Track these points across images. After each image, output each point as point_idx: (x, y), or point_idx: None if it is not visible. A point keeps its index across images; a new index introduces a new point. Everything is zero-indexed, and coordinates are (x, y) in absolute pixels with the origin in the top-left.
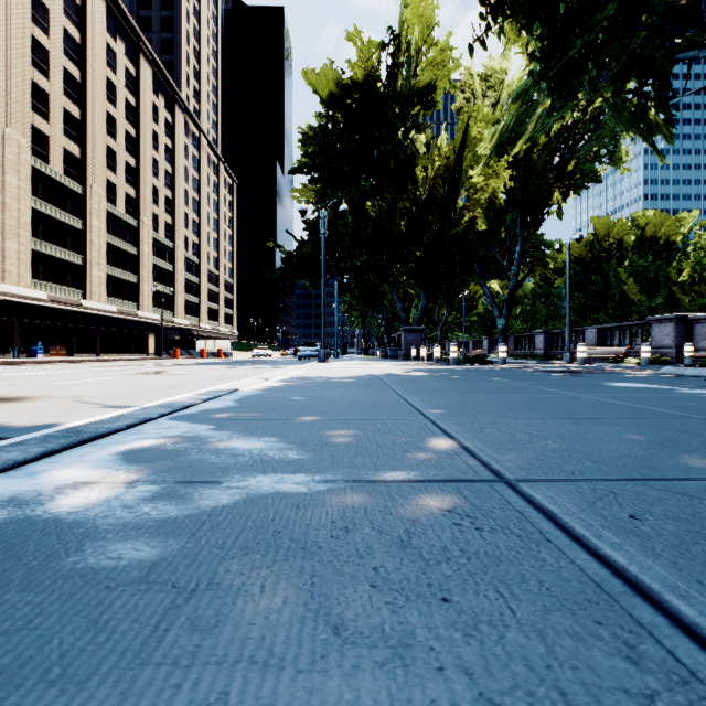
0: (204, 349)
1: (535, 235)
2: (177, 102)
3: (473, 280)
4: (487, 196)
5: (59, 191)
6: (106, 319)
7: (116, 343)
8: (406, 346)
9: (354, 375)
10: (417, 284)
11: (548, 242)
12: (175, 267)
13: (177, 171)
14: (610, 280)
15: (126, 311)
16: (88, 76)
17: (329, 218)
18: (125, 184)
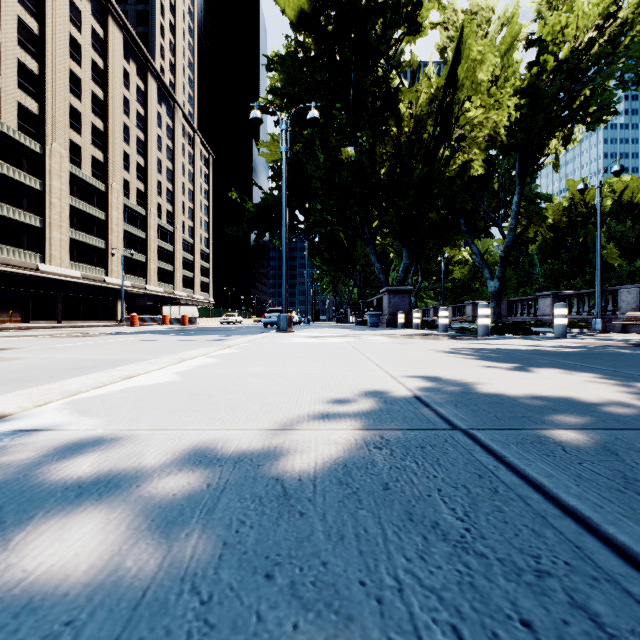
0: (166, 315)
1: (529, 187)
2: (149, 70)
3: (462, 237)
4: (486, 131)
5: (12, 147)
6: (68, 284)
7: (80, 309)
8: (390, 311)
9: (342, 410)
10: (399, 240)
11: (545, 194)
12: (148, 234)
13: (149, 139)
14: (588, 245)
15: (92, 277)
16: (48, 30)
17: (297, 160)
18: (91, 147)
